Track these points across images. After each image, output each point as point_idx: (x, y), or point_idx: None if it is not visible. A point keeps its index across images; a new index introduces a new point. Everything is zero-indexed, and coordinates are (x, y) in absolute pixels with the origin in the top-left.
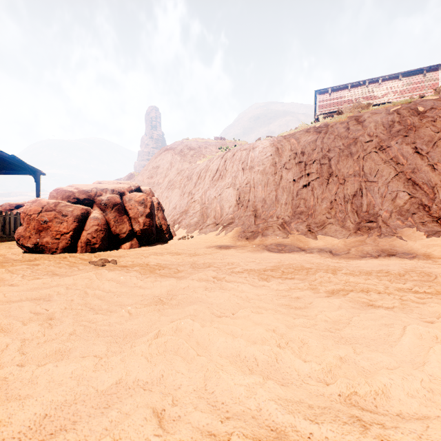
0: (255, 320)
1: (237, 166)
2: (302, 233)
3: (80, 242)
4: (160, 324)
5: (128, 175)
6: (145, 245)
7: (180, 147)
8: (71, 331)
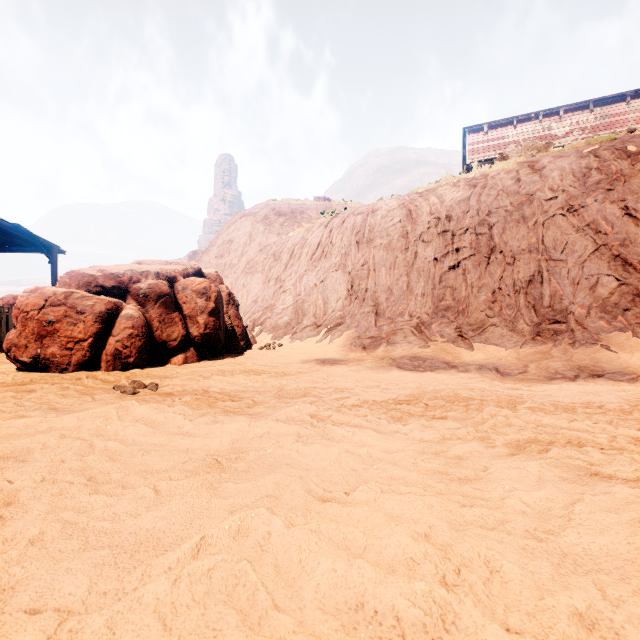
0: (388, 510)
1: (348, 238)
2: (449, 340)
3: (105, 354)
4: (208, 517)
5: (189, 254)
6: (207, 358)
7: (263, 212)
8: (34, 534)
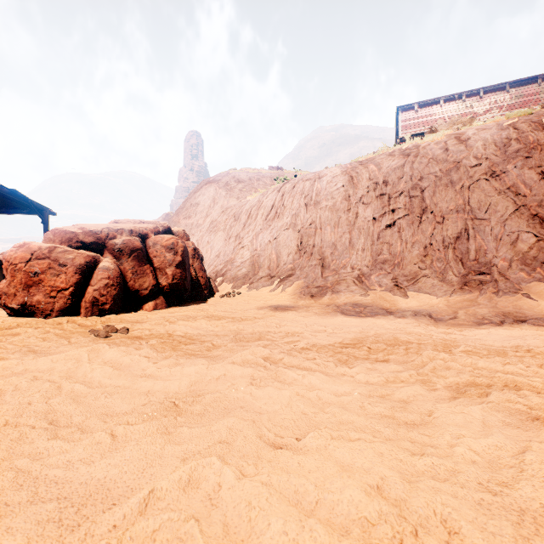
0: (339, 458)
1: (298, 201)
2: (386, 289)
3: (84, 301)
4: (160, 465)
5: (163, 216)
6: (175, 305)
7: (225, 179)
8: None
